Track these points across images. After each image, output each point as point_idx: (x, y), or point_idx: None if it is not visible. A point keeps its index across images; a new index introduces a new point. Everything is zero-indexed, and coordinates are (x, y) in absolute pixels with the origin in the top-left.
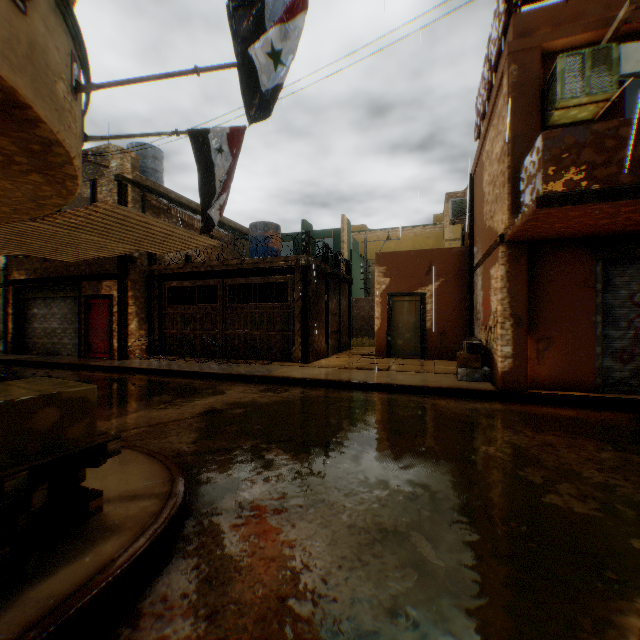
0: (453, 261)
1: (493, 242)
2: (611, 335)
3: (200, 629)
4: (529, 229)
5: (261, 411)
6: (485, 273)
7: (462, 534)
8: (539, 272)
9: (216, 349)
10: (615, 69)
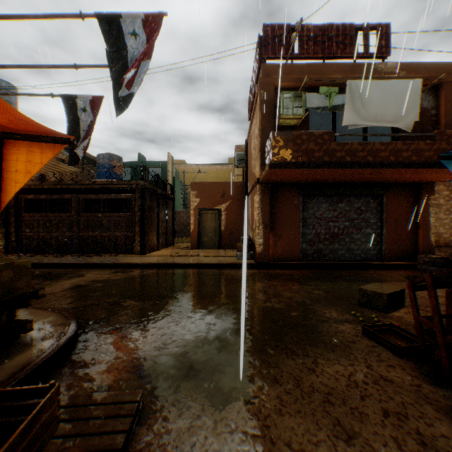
0: (237, 190)
1: (255, 182)
2: (307, 232)
3: (104, 367)
4: (269, 177)
5: (115, 283)
6: (252, 198)
7: (227, 320)
8: (276, 200)
9: (73, 246)
10: (304, 104)
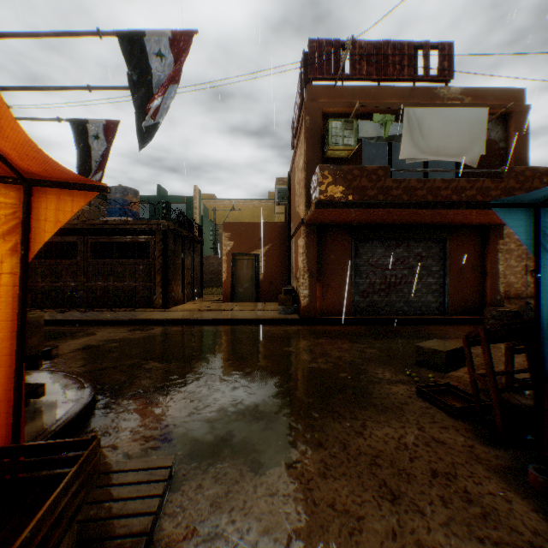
0: (278, 232)
1: (299, 223)
2: (359, 282)
3: (129, 435)
4: (316, 218)
5: (134, 343)
6: (296, 242)
7: (267, 383)
8: (324, 244)
9: (80, 299)
10: (356, 134)
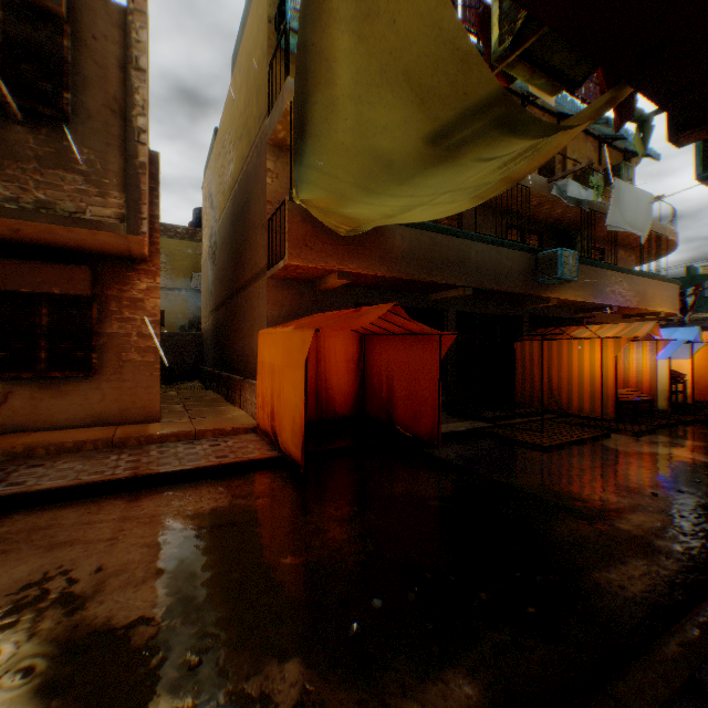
0: None
1: None
2: None
3: None
4: None
5: None
6: None
7: None
8: None
9: None
10: None
